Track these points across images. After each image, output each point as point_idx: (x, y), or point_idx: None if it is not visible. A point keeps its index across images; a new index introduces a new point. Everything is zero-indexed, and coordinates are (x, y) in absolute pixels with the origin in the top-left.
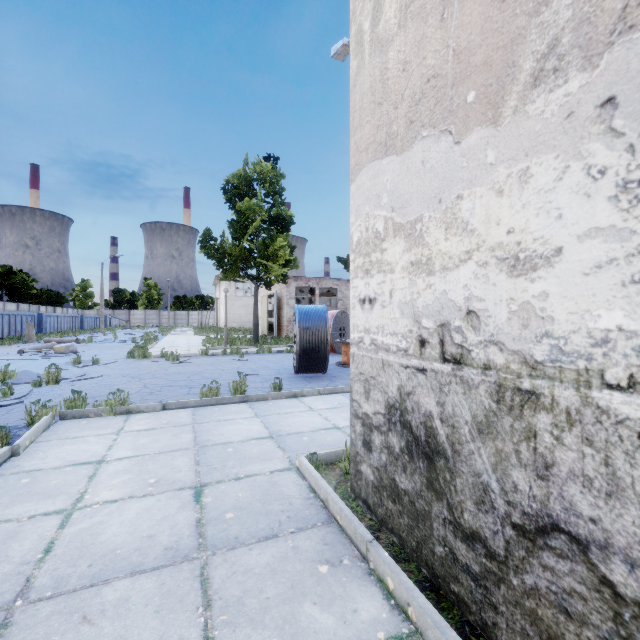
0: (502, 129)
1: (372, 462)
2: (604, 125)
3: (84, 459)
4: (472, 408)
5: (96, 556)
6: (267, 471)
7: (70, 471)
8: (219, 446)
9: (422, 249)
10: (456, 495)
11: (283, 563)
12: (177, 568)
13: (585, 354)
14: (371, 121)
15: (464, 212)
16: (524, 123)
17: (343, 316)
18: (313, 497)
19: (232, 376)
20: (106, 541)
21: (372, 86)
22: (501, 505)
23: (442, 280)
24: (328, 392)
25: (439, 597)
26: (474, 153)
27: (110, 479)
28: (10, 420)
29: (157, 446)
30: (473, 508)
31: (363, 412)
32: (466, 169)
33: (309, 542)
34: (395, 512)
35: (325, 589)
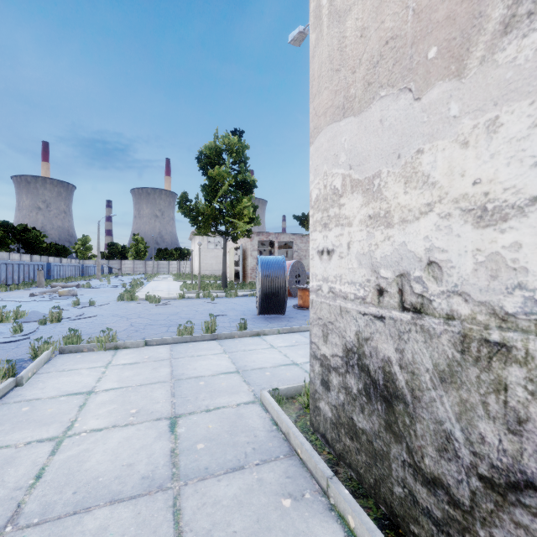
0: (467, 81)
1: (330, 400)
2: None
3: (76, 390)
4: (433, 356)
5: (80, 483)
6: (234, 404)
7: (64, 401)
8: (192, 379)
9: (380, 203)
10: (416, 440)
11: (249, 495)
12: (152, 498)
13: None
14: (329, 87)
15: (425, 166)
16: (492, 72)
17: (298, 265)
18: (275, 430)
19: (204, 316)
20: (90, 469)
21: (330, 55)
22: (466, 455)
23: (401, 232)
24: (286, 331)
25: (399, 536)
26: (436, 107)
27: (97, 409)
28: (18, 354)
29: (139, 379)
30: (434, 454)
31: (321, 354)
32: (427, 124)
33: (273, 475)
34: (353, 449)
35: (289, 524)
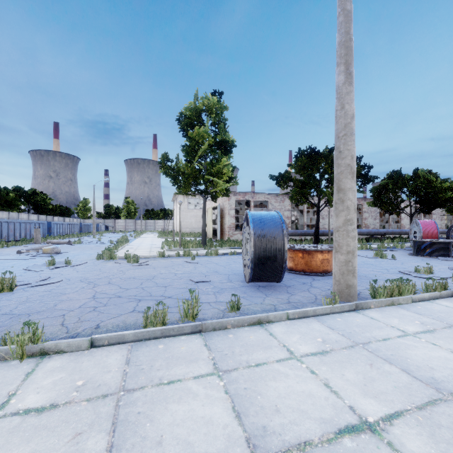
0: None
1: None
2: None
3: None
4: None
5: None
6: None
7: None
8: None
9: None
10: None
11: None
12: None
13: None
14: None
15: None
16: None
17: None
18: None
19: (184, 283)
20: None
21: None
22: None
23: None
24: (298, 316)
25: None
26: None
27: None
28: None
29: None
30: None
31: None
32: None
33: None
34: None
35: None
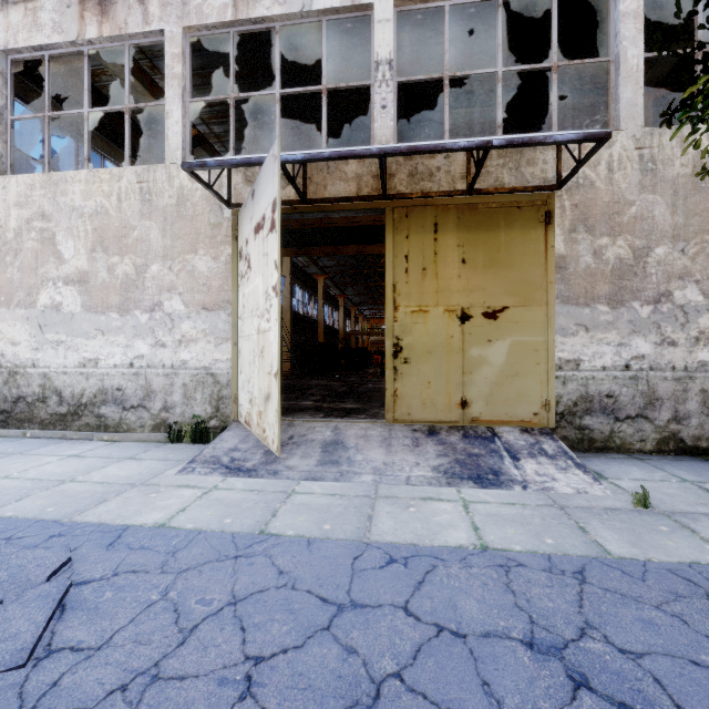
0: (11, 312)
1: None
2: (28, 322)
3: None
4: (3, 378)
5: None
6: None
7: None
8: None
9: None
10: None
11: None
12: None
13: (25, 362)
14: None
15: (1, 328)
16: (15, 313)
17: None
18: None
19: None
20: None
21: None
22: (11, 399)
23: None
24: None
25: None
26: (4, 314)
27: None
28: None
29: None
30: (4, 404)
31: None
32: (2, 317)
33: None
34: None
35: None
